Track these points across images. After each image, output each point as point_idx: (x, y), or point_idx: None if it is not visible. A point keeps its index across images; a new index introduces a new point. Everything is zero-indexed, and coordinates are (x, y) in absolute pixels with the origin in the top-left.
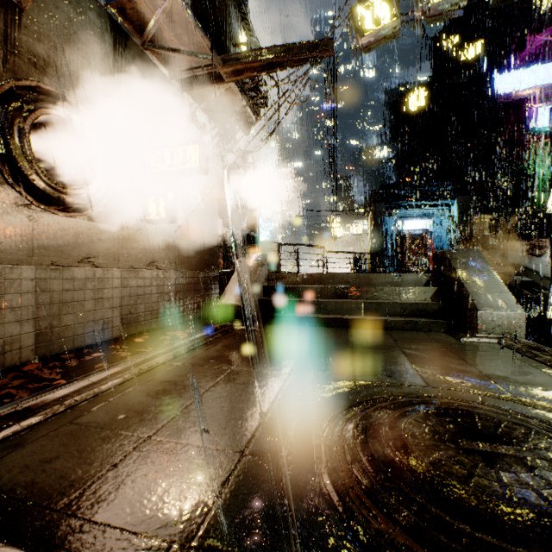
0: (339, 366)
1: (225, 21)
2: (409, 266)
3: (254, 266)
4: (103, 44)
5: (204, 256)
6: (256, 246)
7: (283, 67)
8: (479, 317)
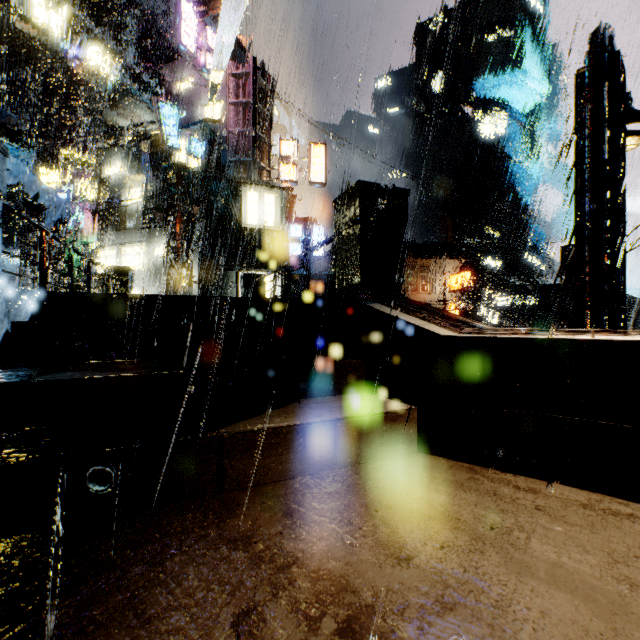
0: None
1: None
2: None
3: None
4: None
5: None
6: None
7: None
8: None
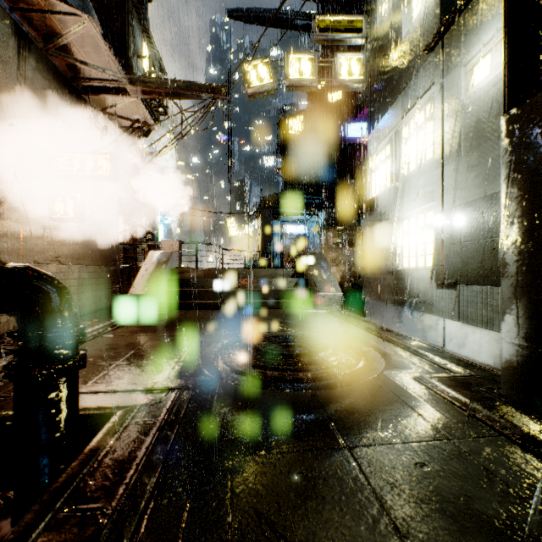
0: (229, 328)
1: (128, 33)
2: (286, 263)
3: (159, 262)
4: (8, 48)
5: (105, 252)
6: (158, 243)
7: (186, 97)
8: (319, 297)
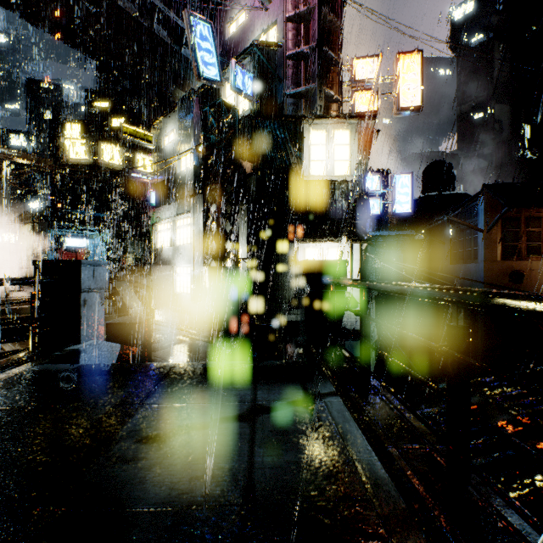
0: None
1: None
2: None
3: None
4: None
5: None
6: None
7: (8, 159)
8: (130, 311)
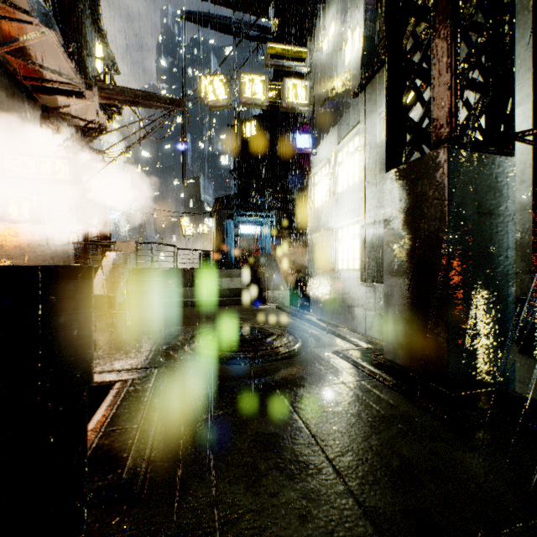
0: (191, 323)
1: (81, 33)
2: (240, 263)
3: (118, 263)
4: None
5: (56, 252)
6: (113, 244)
7: (144, 106)
8: (269, 294)
